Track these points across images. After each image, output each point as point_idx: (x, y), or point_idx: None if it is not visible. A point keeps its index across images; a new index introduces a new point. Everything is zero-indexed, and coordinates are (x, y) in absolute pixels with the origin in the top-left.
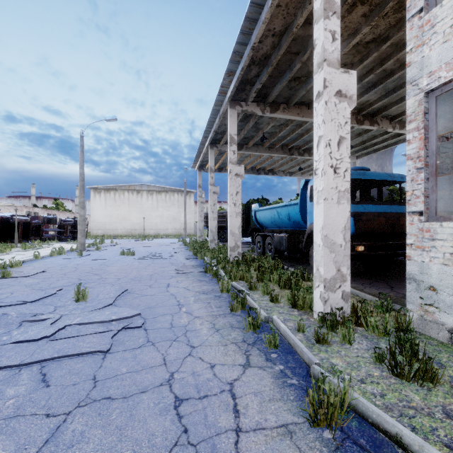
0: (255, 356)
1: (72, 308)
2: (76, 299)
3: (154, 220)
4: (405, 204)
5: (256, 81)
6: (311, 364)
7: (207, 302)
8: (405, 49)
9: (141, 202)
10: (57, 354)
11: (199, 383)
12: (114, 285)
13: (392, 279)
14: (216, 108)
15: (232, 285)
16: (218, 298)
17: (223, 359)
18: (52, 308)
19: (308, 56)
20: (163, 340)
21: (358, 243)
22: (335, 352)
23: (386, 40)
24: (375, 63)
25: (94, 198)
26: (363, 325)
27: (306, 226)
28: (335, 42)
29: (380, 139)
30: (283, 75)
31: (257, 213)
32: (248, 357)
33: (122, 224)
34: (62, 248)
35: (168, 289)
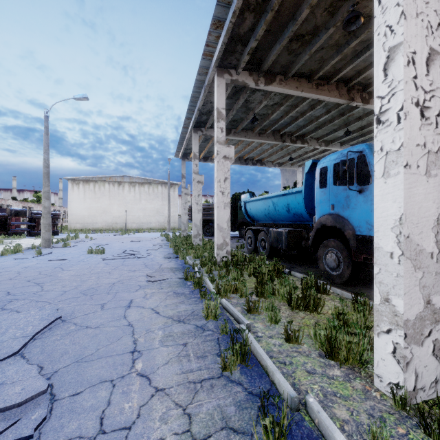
0: None
1: None
2: None
3: (137, 213)
4: None
5: (250, 39)
6: None
7: (181, 344)
8: None
9: (122, 194)
10: None
11: None
12: (44, 308)
13: None
14: (200, 78)
15: (221, 304)
16: (200, 332)
17: None
18: None
19: (318, 1)
20: None
21: None
22: None
23: None
24: None
25: (72, 190)
26: None
27: (310, 219)
28: None
29: None
30: (284, 30)
31: (248, 204)
32: None
33: (103, 217)
34: (19, 245)
35: (128, 311)
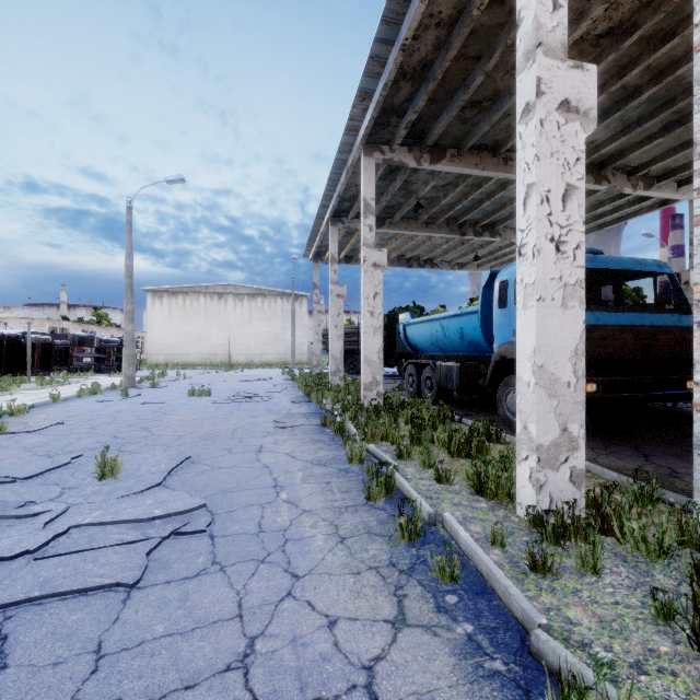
0: (414, 600)
1: (91, 491)
2: (99, 474)
3: (245, 340)
4: (666, 312)
5: (408, 109)
6: (530, 624)
7: (324, 482)
8: (663, 46)
9: (224, 311)
10: (39, 592)
11: (304, 665)
12: (168, 449)
13: (642, 439)
14: (341, 157)
15: (368, 450)
16: (344, 474)
17: (353, 605)
18: (57, 490)
19: (495, 64)
20: (241, 559)
21: (586, 378)
22: (569, 592)
23: (633, 31)
24: (609, 74)
25: (152, 306)
26: (613, 534)
27: (490, 349)
28: (557, 11)
29: (609, 207)
30: (453, 97)
31: (409, 328)
32: (401, 603)
33: (196, 346)
34: (97, 384)
35: (260, 455)
